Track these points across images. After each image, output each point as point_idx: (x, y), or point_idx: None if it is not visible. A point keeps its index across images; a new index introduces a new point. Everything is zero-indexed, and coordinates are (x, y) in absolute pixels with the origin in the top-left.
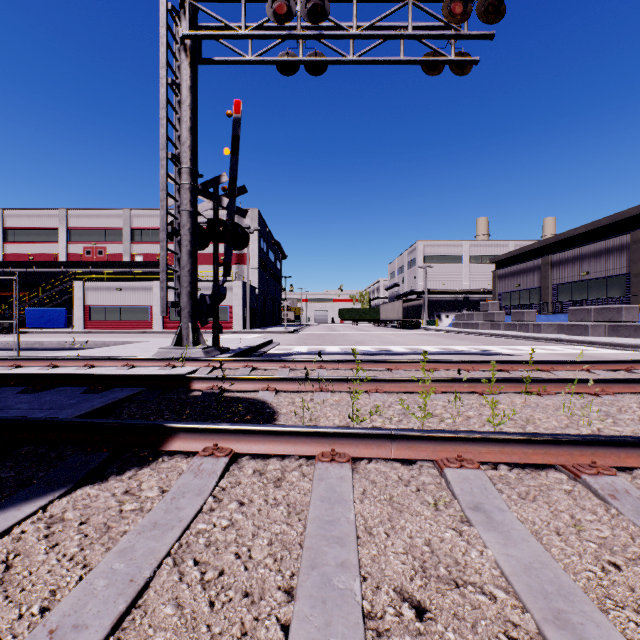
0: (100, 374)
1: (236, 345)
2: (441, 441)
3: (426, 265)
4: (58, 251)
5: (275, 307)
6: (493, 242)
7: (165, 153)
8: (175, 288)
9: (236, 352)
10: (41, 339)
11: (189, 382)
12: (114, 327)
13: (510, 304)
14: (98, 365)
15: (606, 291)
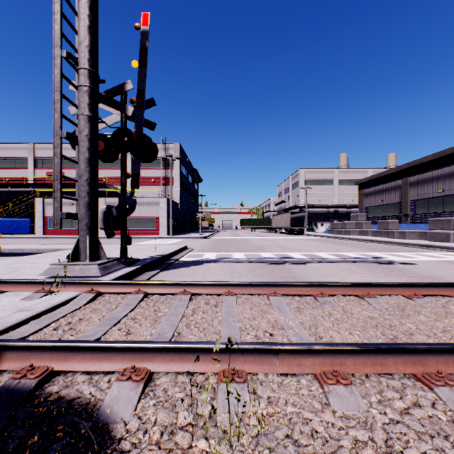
0: None
1: (151, 253)
2: None
3: (306, 186)
4: (27, 175)
5: (193, 218)
6: (356, 169)
7: (58, 51)
8: (75, 199)
9: (143, 263)
10: None
11: None
12: (67, 233)
13: (374, 215)
14: None
15: None
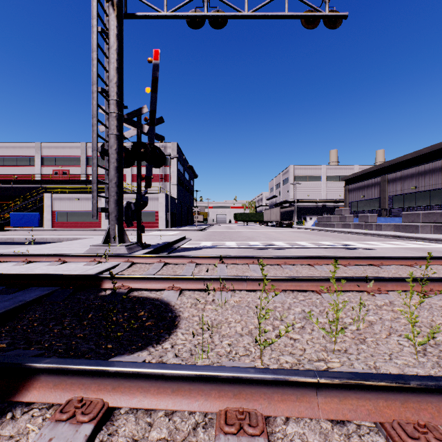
0: (18, 274)
1: (157, 241)
2: (384, 392)
3: (296, 182)
4: (35, 172)
5: (189, 212)
6: (343, 166)
7: (96, 87)
8: (105, 197)
9: (155, 247)
10: (13, 236)
11: (100, 281)
12: (73, 226)
13: (357, 210)
14: (35, 260)
15: (430, 200)
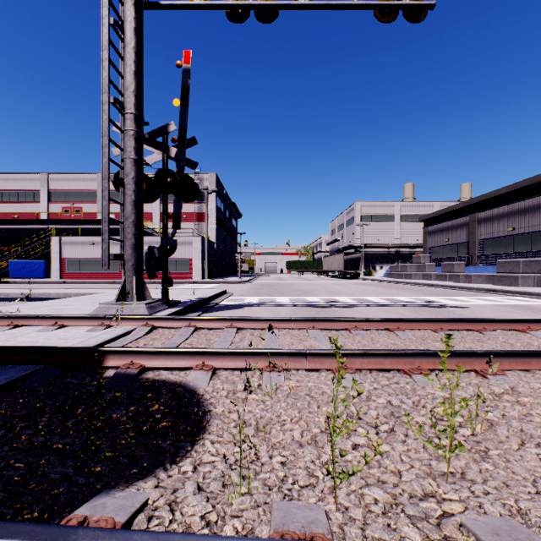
0: None
1: (189, 296)
2: None
3: (363, 223)
4: (40, 210)
5: (231, 259)
6: (421, 203)
7: (107, 97)
8: (120, 240)
9: (185, 305)
10: (9, 290)
11: (102, 357)
12: (87, 277)
13: (439, 257)
14: (24, 324)
15: (531, 245)
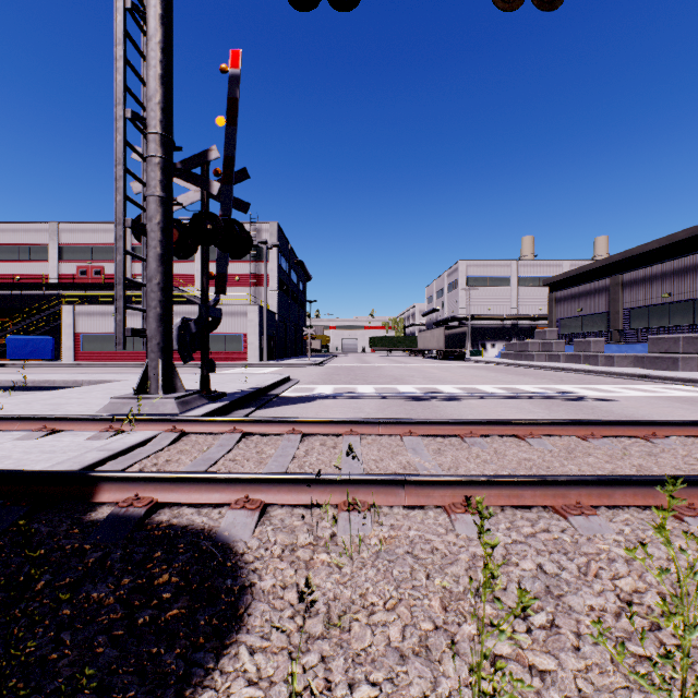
0: None
1: (240, 385)
2: None
3: (470, 287)
4: (48, 271)
5: (298, 335)
6: (545, 261)
7: (122, 110)
8: (141, 309)
9: (233, 399)
10: (1, 376)
11: (93, 486)
12: (109, 358)
13: (570, 332)
14: None
15: (693, 316)
